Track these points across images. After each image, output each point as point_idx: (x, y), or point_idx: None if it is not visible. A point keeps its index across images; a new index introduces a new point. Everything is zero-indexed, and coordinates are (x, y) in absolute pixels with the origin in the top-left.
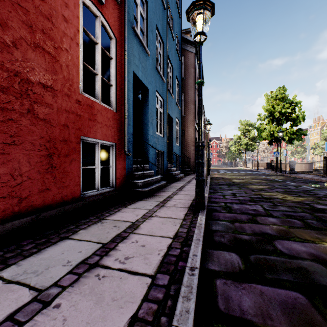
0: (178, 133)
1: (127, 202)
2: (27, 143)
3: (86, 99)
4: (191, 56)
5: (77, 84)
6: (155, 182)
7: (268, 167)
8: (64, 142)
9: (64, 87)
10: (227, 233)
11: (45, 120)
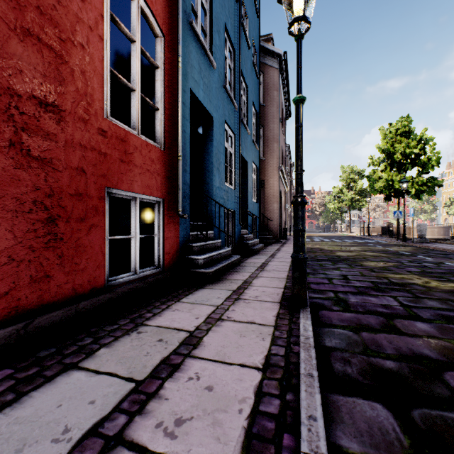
0: (255, 184)
1: (181, 290)
2: (9, 199)
3: (115, 128)
4: (274, 73)
5: (101, 103)
6: (223, 257)
7: (384, 233)
8: (77, 197)
9: (77, 107)
10: (354, 355)
11: (43, 161)
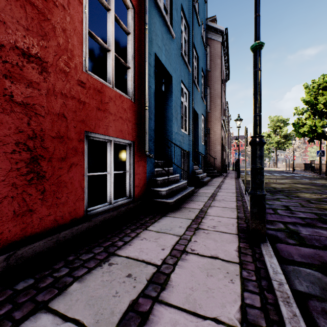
0: (203, 130)
1: (148, 218)
2: None
3: (92, 80)
4: (217, 45)
5: (80, 58)
6: (181, 188)
7: (306, 169)
8: (58, 139)
9: (58, 60)
10: None
11: (26, 106)
